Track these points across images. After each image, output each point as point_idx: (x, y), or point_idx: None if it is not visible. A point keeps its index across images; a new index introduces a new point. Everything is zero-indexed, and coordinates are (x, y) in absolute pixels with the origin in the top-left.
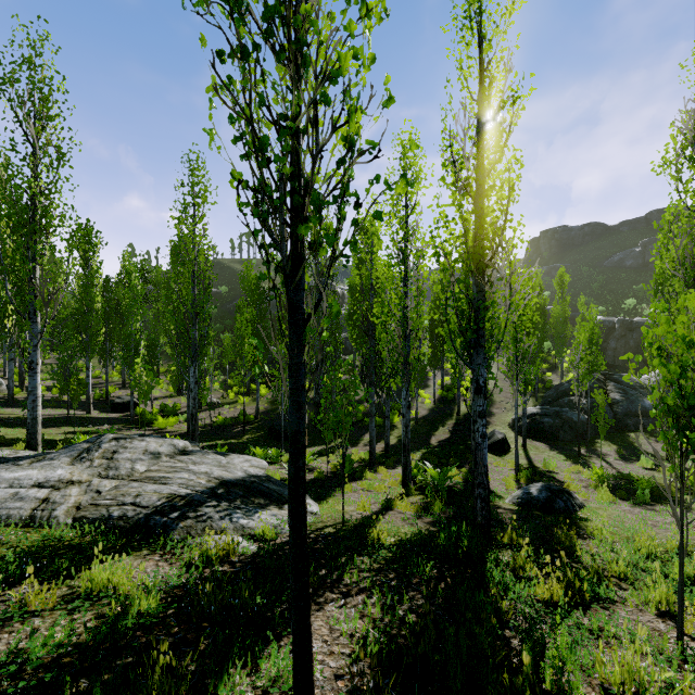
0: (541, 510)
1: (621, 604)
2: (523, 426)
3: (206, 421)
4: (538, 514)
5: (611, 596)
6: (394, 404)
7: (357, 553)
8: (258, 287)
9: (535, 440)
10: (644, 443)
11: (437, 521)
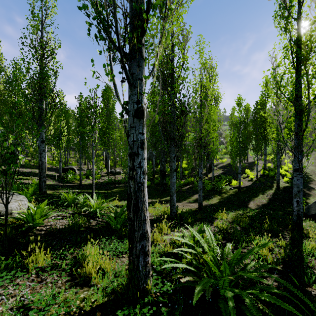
0: None
1: None
2: None
3: (103, 180)
4: None
5: None
6: (224, 177)
7: None
8: None
9: None
10: None
11: None
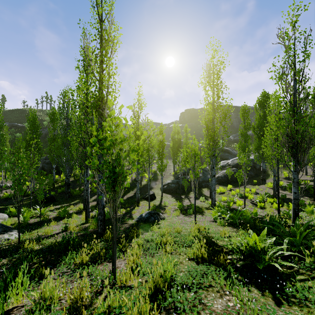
0: (144, 222)
1: (118, 258)
2: (162, 188)
3: None
4: (141, 224)
5: (117, 256)
6: None
7: (4, 257)
8: (34, 122)
9: (168, 194)
10: (206, 192)
11: (84, 234)
